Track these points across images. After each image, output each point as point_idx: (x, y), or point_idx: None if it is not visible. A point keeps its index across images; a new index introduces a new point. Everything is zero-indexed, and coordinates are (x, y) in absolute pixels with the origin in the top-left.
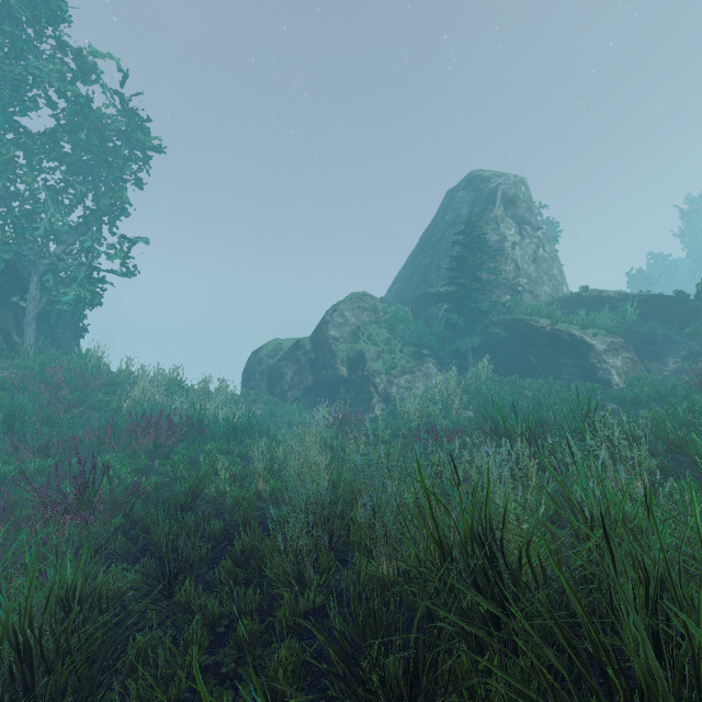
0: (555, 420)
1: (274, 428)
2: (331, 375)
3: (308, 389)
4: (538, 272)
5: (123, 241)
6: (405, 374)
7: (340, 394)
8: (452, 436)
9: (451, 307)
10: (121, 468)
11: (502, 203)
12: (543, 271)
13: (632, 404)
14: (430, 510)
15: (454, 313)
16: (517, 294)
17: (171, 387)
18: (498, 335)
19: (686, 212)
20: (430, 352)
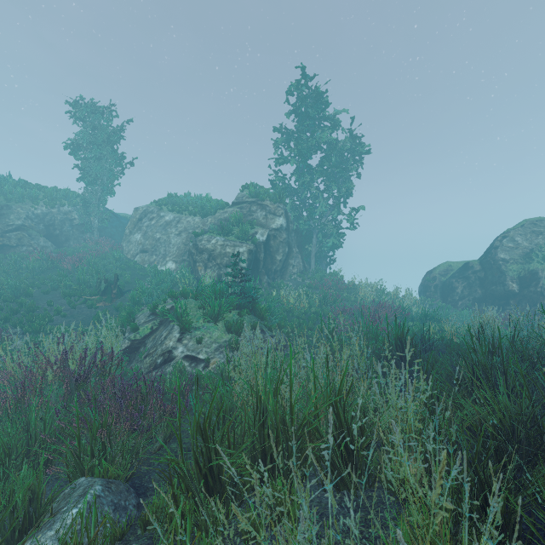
0: None
1: None
2: (500, 290)
3: (477, 300)
4: None
5: (352, 211)
6: None
7: (510, 305)
8: None
9: None
10: None
11: None
12: None
13: None
14: None
15: None
16: None
17: (378, 292)
18: None
19: None
20: None
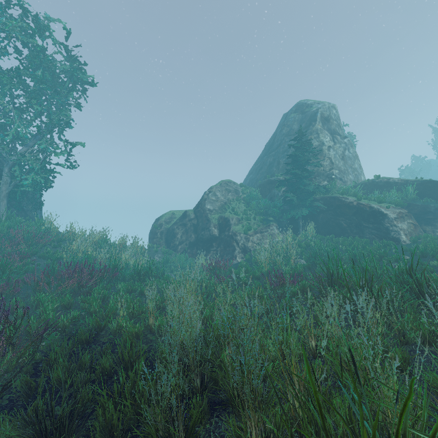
0: (376, 270)
1: (169, 270)
2: (207, 235)
3: (192, 244)
4: (345, 166)
5: (66, 144)
6: (257, 234)
7: (213, 247)
8: (295, 280)
9: (287, 189)
10: (47, 306)
11: (321, 120)
12: (348, 165)
13: (421, 256)
14: (321, 419)
15: (290, 193)
16: (331, 180)
17: (99, 243)
18: (319, 207)
19: (436, 129)
20: (273, 219)
